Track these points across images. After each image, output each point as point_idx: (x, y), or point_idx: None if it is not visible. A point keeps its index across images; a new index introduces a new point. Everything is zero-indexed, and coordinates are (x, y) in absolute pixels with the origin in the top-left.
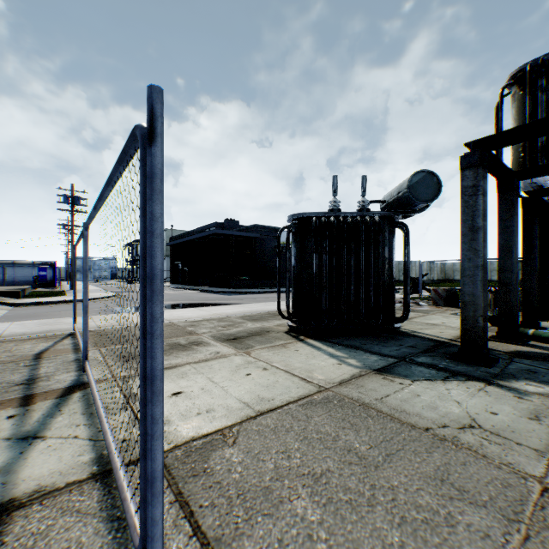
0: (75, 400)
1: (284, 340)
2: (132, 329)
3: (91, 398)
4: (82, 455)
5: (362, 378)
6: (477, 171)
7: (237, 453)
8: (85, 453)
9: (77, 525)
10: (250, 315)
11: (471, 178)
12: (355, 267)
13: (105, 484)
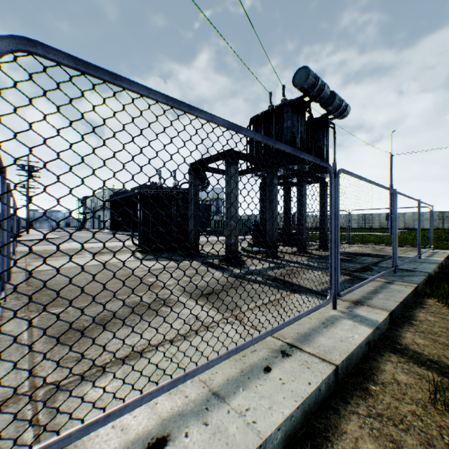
0: None
1: (124, 253)
2: (50, 251)
3: None
4: None
5: (130, 261)
6: (192, 176)
7: (53, 271)
8: None
9: None
10: (130, 245)
11: (191, 179)
12: (167, 217)
13: None
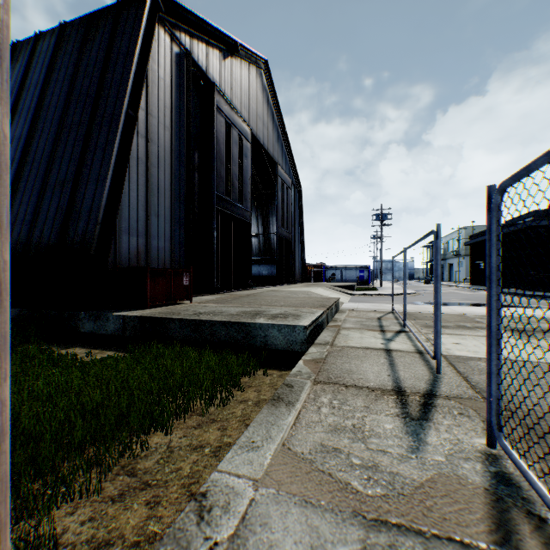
0: (402, 335)
1: None
2: (429, 314)
3: (409, 336)
4: (410, 347)
5: None
6: None
7: (483, 364)
8: (411, 347)
9: (412, 358)
10: None
11: None
12: None
13: (420, 354)
